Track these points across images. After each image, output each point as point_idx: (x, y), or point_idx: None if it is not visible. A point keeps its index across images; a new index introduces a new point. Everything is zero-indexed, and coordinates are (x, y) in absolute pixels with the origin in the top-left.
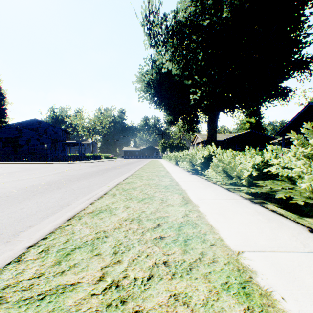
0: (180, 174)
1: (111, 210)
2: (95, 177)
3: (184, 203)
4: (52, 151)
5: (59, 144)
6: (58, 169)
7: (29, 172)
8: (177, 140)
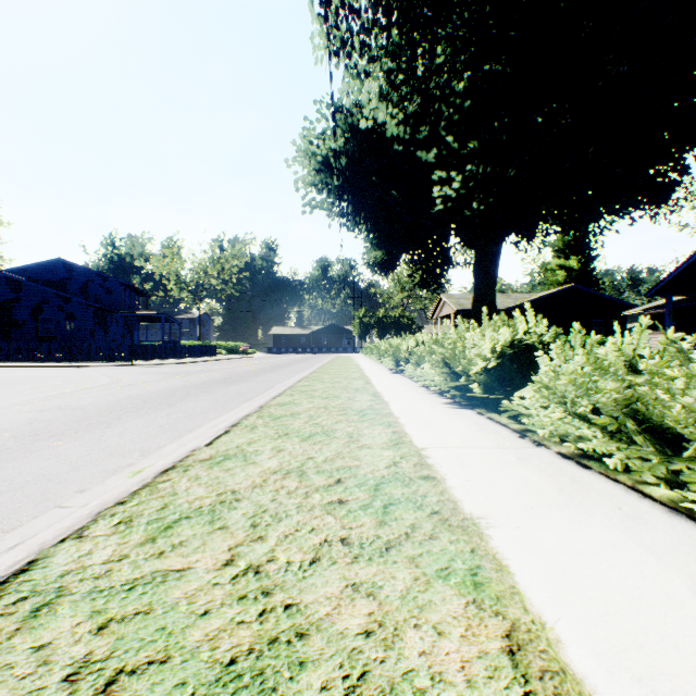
0: (419, 407)
1: None
2: (143, 415)
3: None
4: (98, 335)
5: (117, 319)
6: (70, 384)
7: None
8: (396, 311)
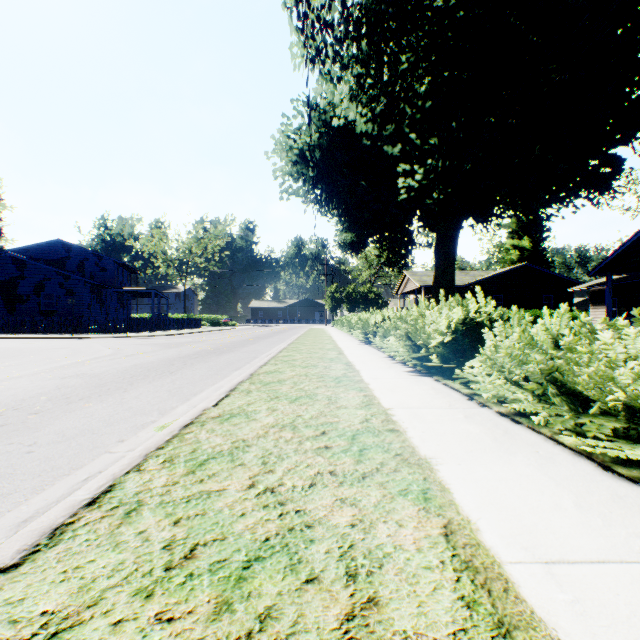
0: (386, 375)
1: None
2: (151, 382)
3: (487, 634)
4: (94, 309)
5: (110, 294)
6: (79, 354)
7: None
8: (364, 286)
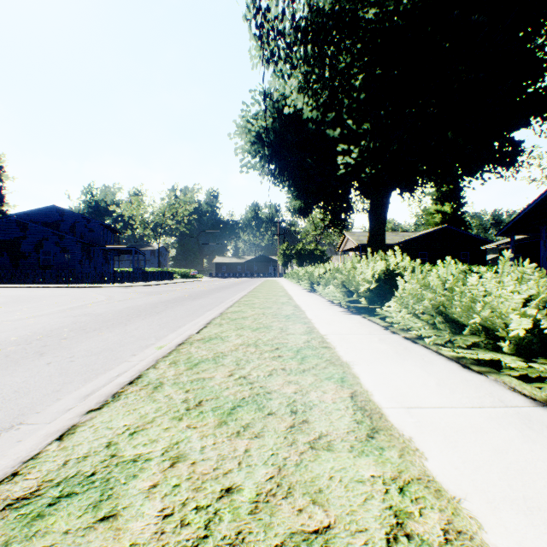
0: (325, 313)
1: (109, 480)
2: (144, 319)
3: (365, 431)
4: (84, 264)
5: (97, 252)
6: (79, 299)
7: (14, 308)
8: (311, 245)
